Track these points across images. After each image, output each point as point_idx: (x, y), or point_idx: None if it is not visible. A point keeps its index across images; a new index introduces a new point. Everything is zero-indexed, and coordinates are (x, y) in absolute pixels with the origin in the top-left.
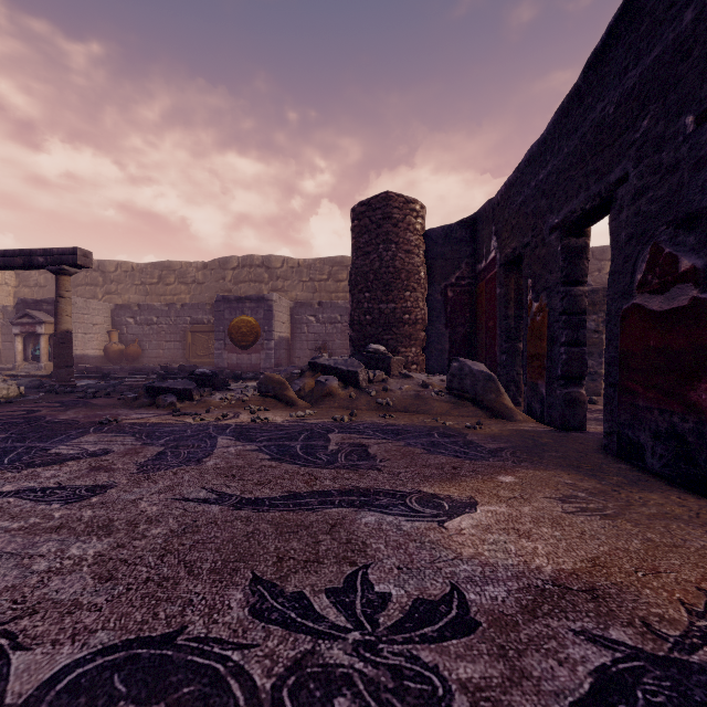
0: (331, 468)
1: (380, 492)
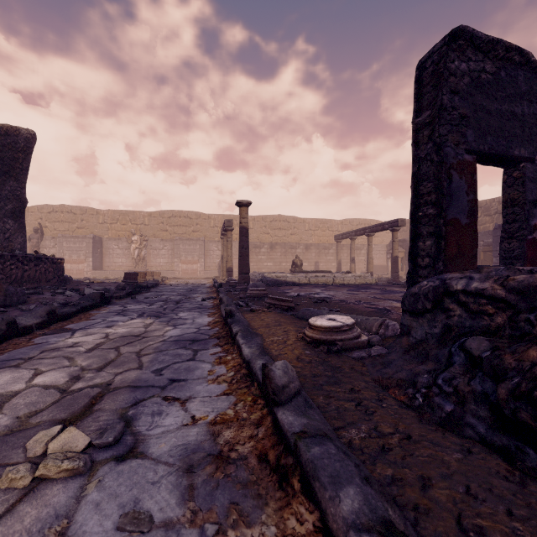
0: None
1: None
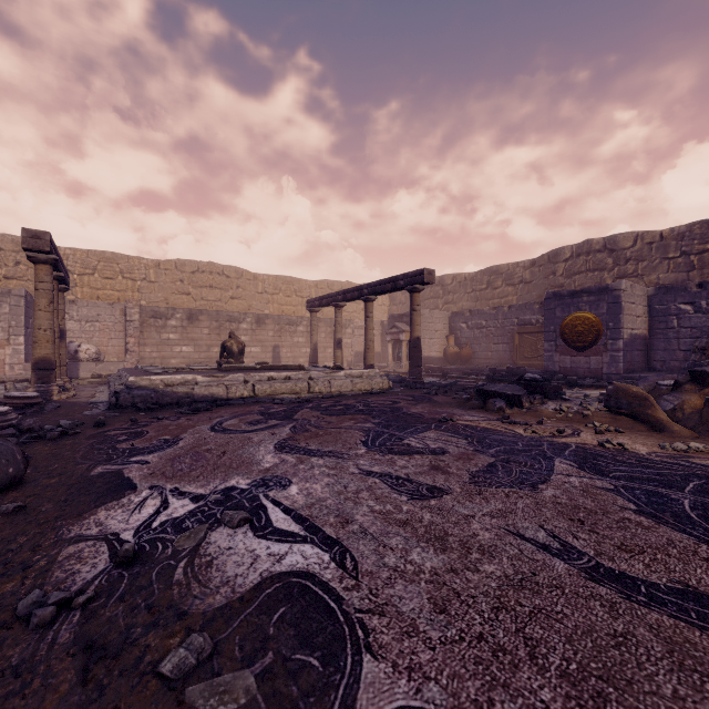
0: None
1: None
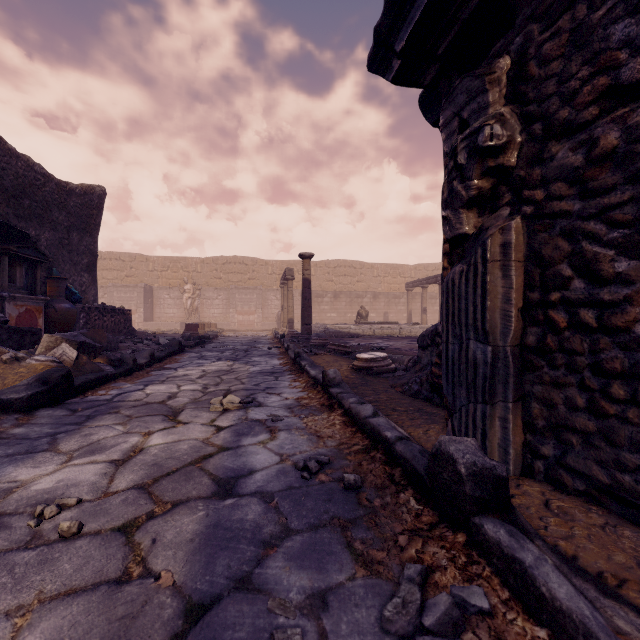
0: None
1: None
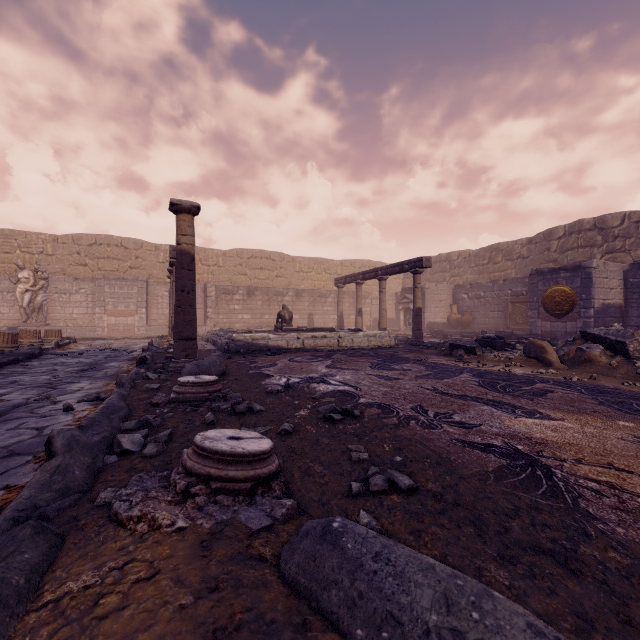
0: (502, 394)
1: (510, 404)
